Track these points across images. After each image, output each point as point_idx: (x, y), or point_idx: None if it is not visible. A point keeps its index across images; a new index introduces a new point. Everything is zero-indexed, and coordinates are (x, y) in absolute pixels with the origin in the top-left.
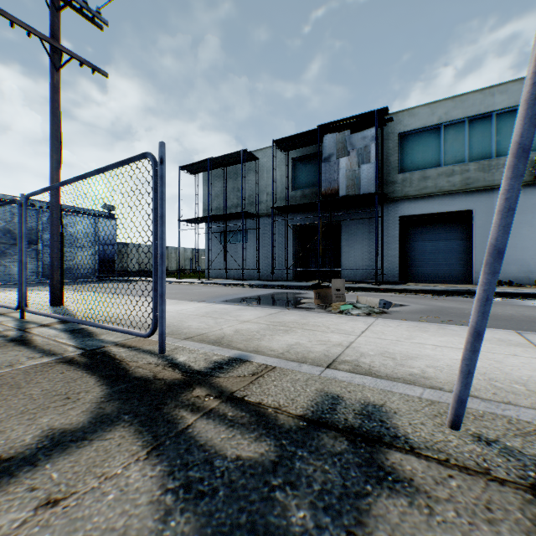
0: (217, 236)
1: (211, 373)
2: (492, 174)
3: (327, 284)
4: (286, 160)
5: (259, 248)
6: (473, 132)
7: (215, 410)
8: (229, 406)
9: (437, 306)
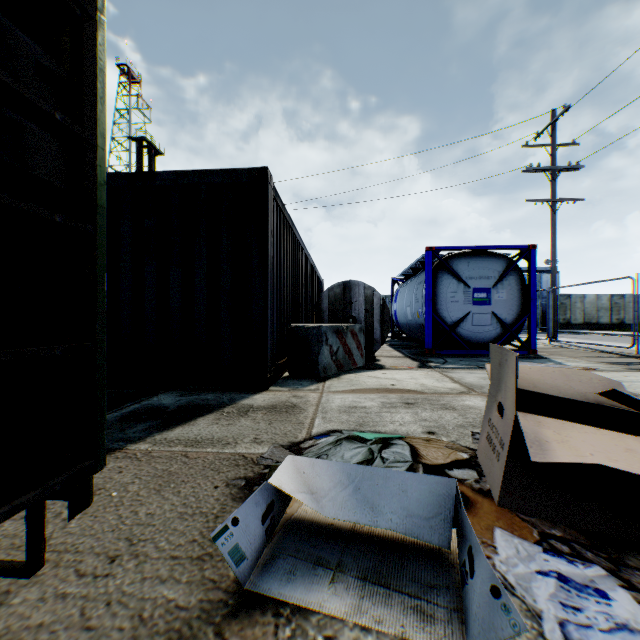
0: None
1: None
2: None
3: None
4: None
5: None
6: None
7: None
8: None
9: None
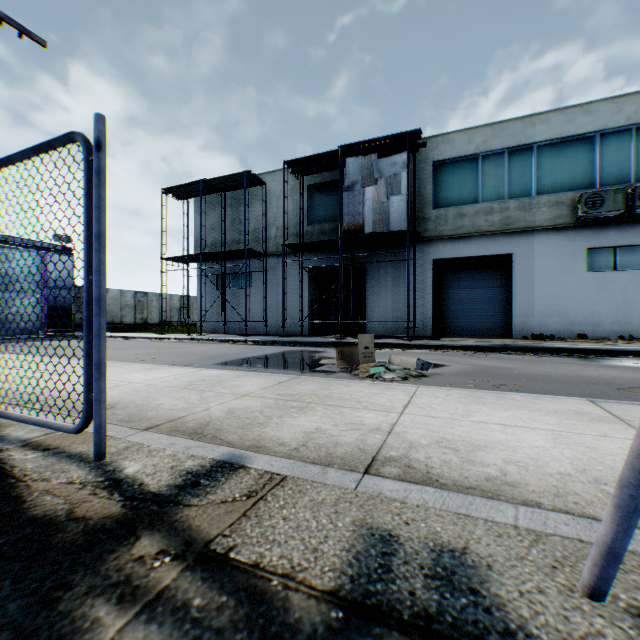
0: (213, 280)
1: (177, 496)
2: (533, 214)
3: (350, 339)
4: (301, 187)
5: (266, 295)
6: (513, 166)
7: (168, 594)
8: (198, 579)
9: (482, 366)
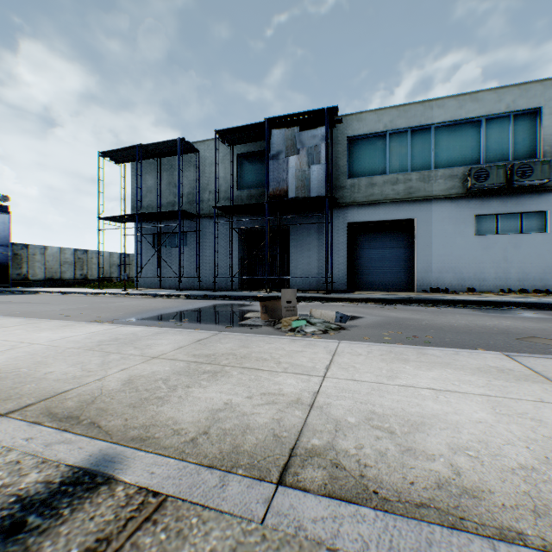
0: (149, 239)
1: None
2: (431, 185)
3: (275, 293)
4: (231, 155)
5: (199, 253)
6: (415, 143)
7: None
8: None
9: (393, 318)
